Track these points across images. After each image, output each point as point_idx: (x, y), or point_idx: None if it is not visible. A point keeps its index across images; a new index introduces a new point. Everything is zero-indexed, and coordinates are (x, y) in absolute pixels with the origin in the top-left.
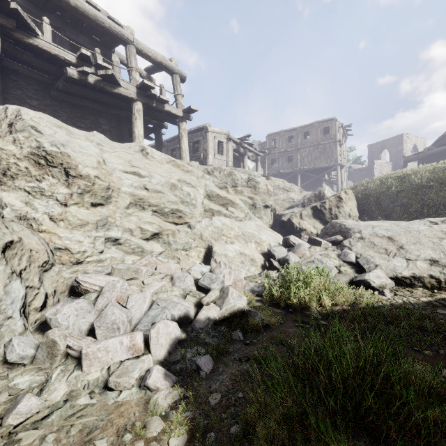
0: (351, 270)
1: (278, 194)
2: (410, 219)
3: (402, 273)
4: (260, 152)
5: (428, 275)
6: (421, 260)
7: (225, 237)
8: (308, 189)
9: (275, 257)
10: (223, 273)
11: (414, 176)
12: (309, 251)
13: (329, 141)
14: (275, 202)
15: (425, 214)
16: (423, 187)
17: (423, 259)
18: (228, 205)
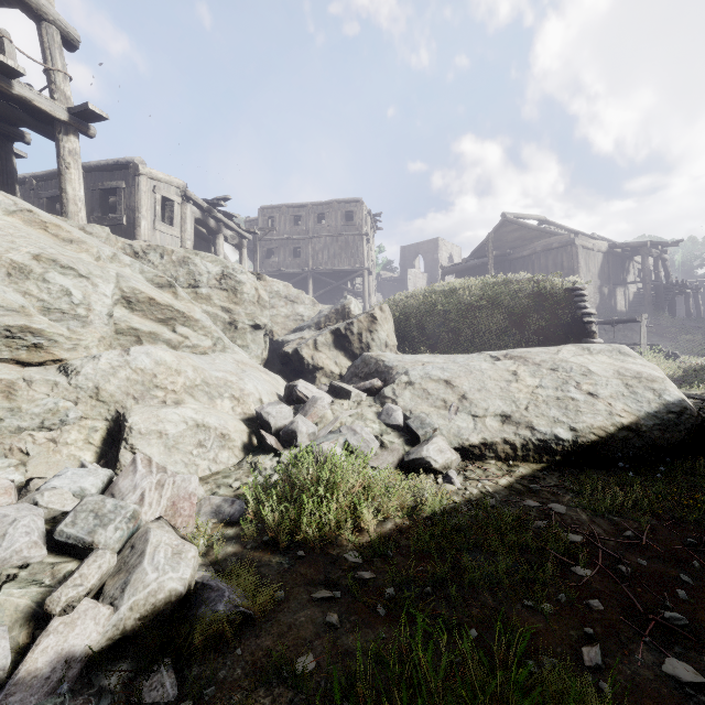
0: (399, 439)
1: (278, 307)
2: (460, 350)
3: (470, 439)
4: (247, 232)
5: (501, 440)
6: (490, 416)
7: (162, 392)
8: (324, 301)
9: (271, 426)
10: (140, 489)
11: (462, 292)
12: (331, 410)
13: (353, 233)
14: (273, 320)
15: (476, 345)
16: (473, 307)
17: (493, 415)
18: (177, 321)
